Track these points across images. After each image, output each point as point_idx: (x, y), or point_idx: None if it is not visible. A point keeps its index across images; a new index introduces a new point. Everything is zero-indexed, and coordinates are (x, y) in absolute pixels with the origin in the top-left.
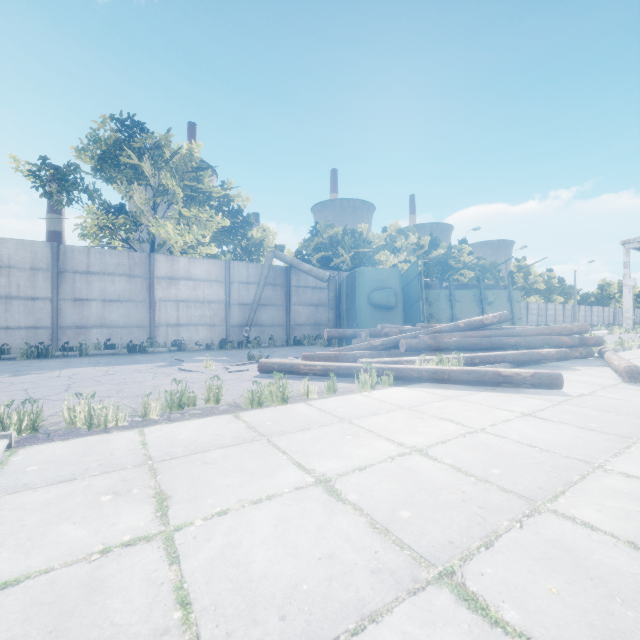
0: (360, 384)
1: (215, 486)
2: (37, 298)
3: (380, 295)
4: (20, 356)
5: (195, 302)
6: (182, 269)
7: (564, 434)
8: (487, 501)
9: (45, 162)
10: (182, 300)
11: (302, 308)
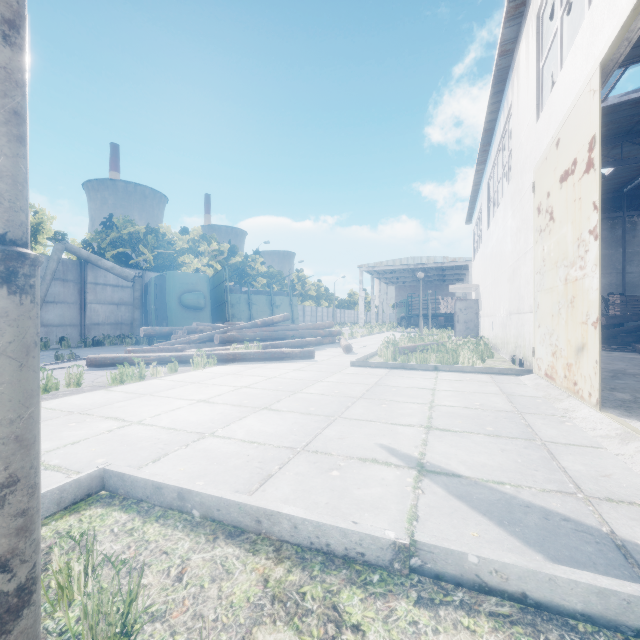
0: (195, 365)
1: (141, 411)
2: None
3: (191, 297)
4: None
5: None
6: None
7: (311, 374)
8: (278, 394)
9: None
10: None
11: (101, 307)
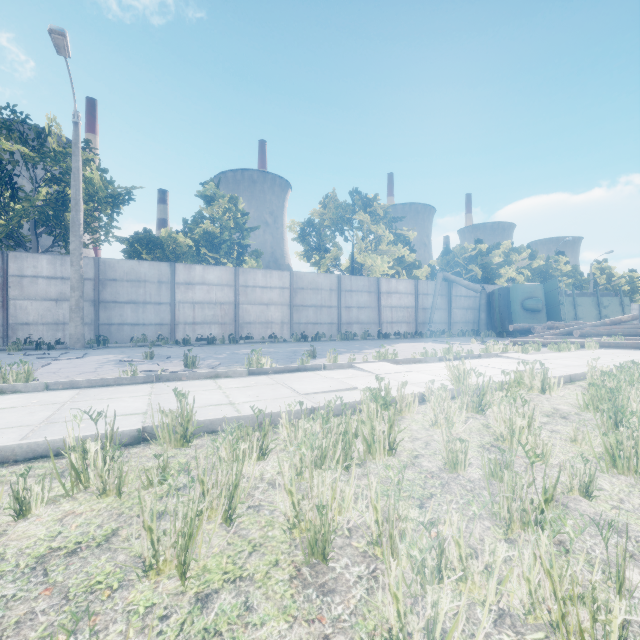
0: (587, 347)
1: (606, 359)
2: (332, 306)
3: (531, 302)
4: (339, 339)
5: (400, 308)
6: (393, 287)
7: None
8: None
9: (309, 222)
10: (393, 306)
11: (458, 311)
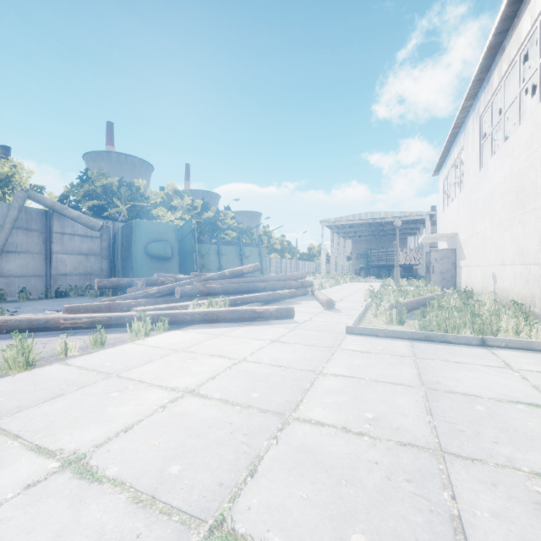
0: (133, 333)
1: None
2: None
3: (157, 246)
4: None
5: None
6: None
7: (298, 352)
8: (250, 426)
9: None
10: None
11: (68, 257)
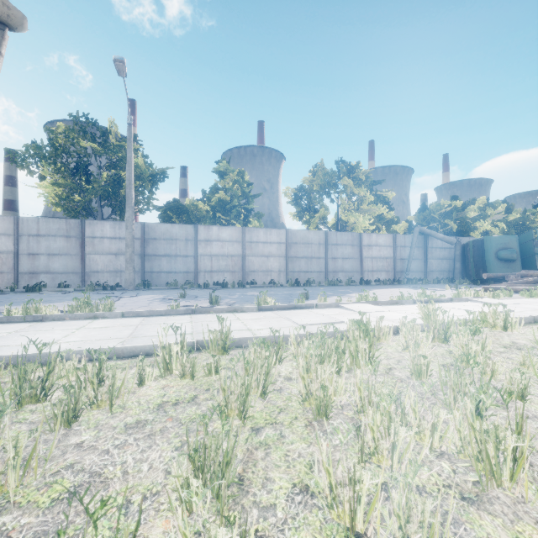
0: None
1: None
2: (320, 258)
3: (505, 253)
4: (326, 284)
5: (379, 258)
6: (373, 240)
7: None
8: None
9: (301, 188)
10: (374, 257)
11: (433, 261)
